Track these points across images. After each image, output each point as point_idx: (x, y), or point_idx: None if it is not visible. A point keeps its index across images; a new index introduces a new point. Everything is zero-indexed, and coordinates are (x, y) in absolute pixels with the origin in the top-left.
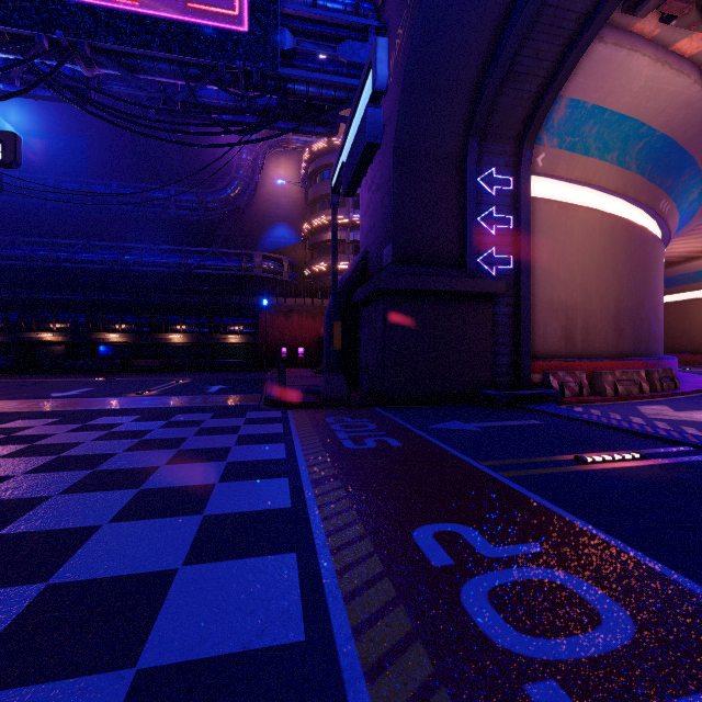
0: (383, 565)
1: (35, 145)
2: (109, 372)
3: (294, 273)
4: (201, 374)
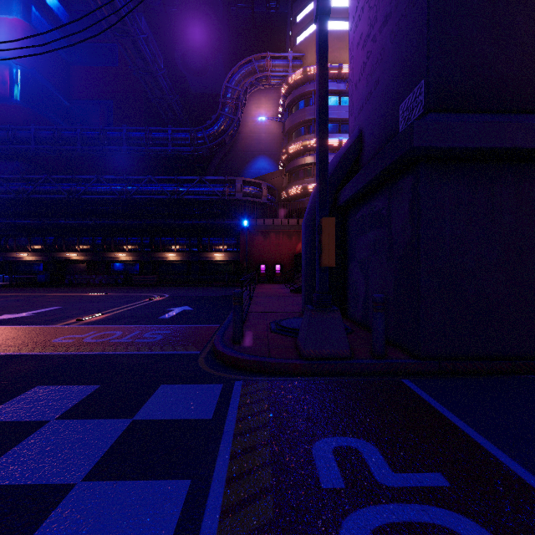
0: None
1: (77, 110)
2: (113, 286)
3: (272, 197)
4: (185, 289)
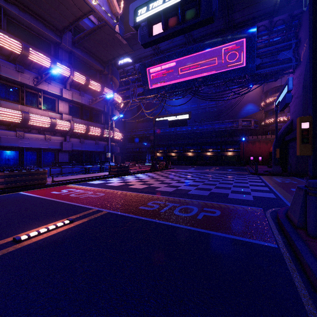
0: (283, 189)
1: None
2: (190, 165)
3: (256, 125)
4: (219, 166)
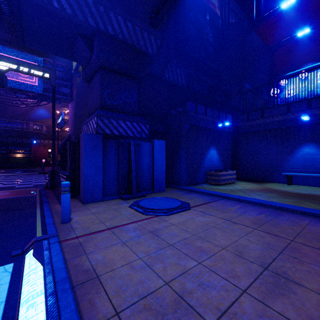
0: None
1: None
2: None
3: (48, 130)
4: (5, 169)
